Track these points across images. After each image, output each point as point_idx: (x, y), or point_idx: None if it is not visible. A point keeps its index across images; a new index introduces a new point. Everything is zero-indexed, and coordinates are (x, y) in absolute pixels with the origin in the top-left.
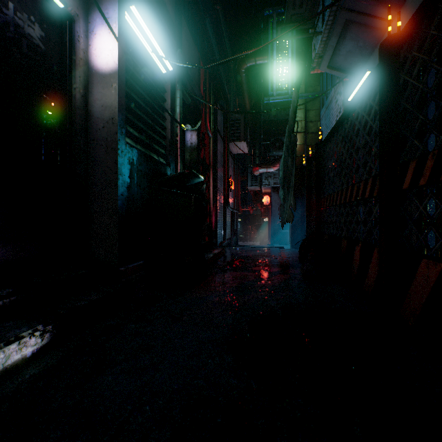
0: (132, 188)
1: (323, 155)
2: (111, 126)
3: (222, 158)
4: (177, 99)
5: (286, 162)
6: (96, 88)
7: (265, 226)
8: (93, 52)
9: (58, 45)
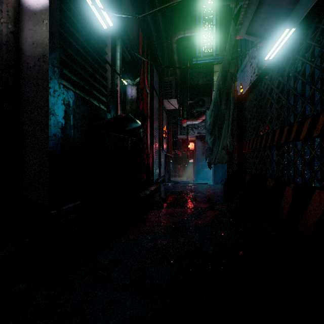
0: (67, 129)
1: (245, 105)
2: (42, 64)
3: (158, 112)
4: (117, 54)
5: (217, 107)
6: (27, 25)
7: (190, 166)
8: None
9: None
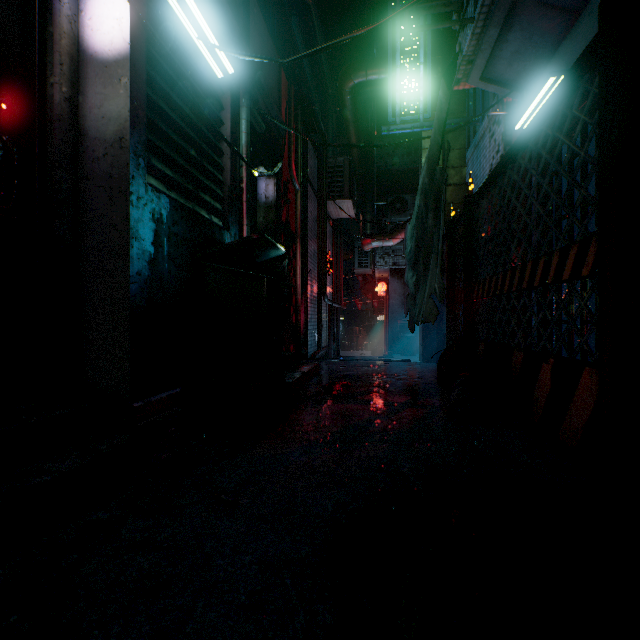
0: (158, 263)
1: (477, 214)
2: (118, 152)
3: (316, 224)
4: (241, 122)
5: (421, 222)
6: (92, 86)
7: (379, 328)
8: (87, 22)
9: (16, 2)
